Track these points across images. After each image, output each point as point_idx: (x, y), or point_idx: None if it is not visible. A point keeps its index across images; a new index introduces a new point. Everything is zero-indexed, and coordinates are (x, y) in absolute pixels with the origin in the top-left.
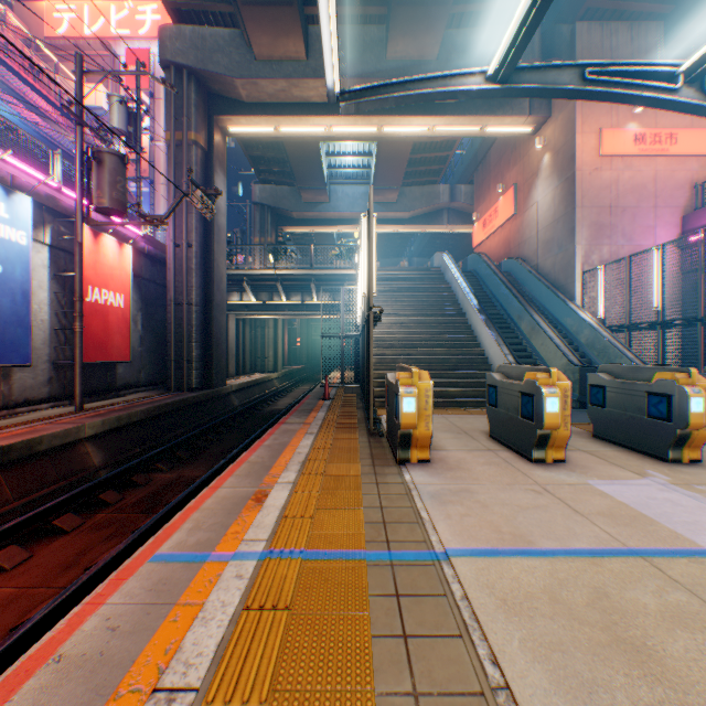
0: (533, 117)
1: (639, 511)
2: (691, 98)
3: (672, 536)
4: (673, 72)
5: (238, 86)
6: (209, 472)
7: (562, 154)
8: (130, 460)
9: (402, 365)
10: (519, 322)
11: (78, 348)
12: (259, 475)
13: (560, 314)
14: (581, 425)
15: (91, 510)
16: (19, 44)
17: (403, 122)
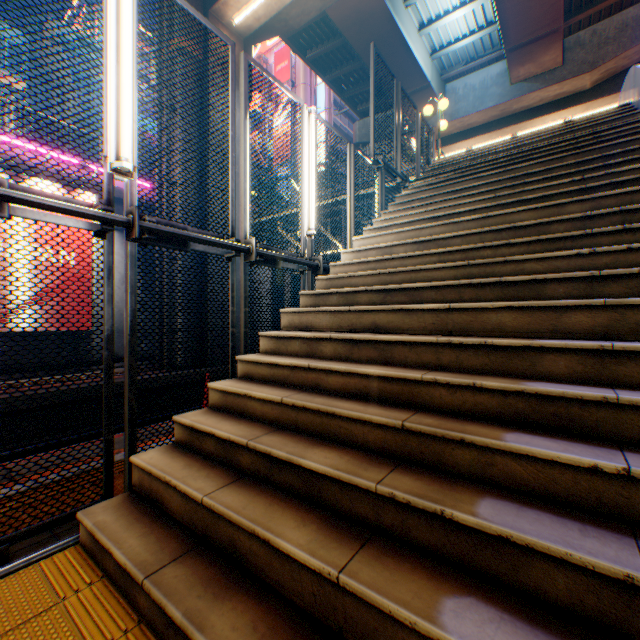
0: None
1: None
2: None
3: None
4: None
5: None
6: None
7: None
8: None
9: None
10: None
11: None
12: None
13: None
14: None
15: None
16: None
17: None
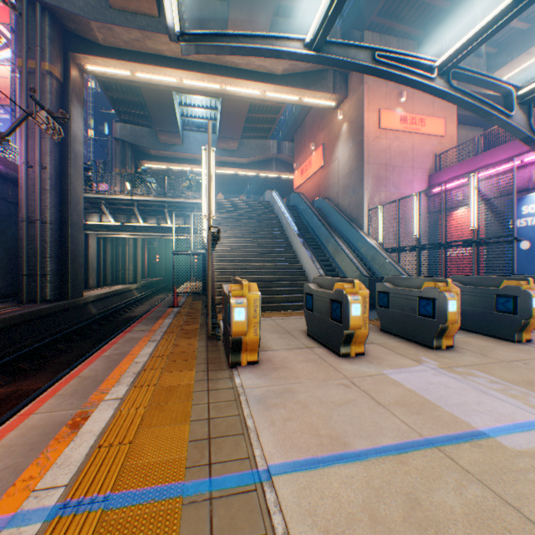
0: (336, 95)
1: (424, 397)
2: (441, 87)
3: (453, 420)
4: (431, 65)
5: (94, 28)
6: (47, 385)
7: (355, 125)
8: None
9: (235, 278)
10: (327, 244)
11: None
12: (86, 393)
13: (354, 240)
14: (372, 321)
15: None
16: None
17: (241, 85)
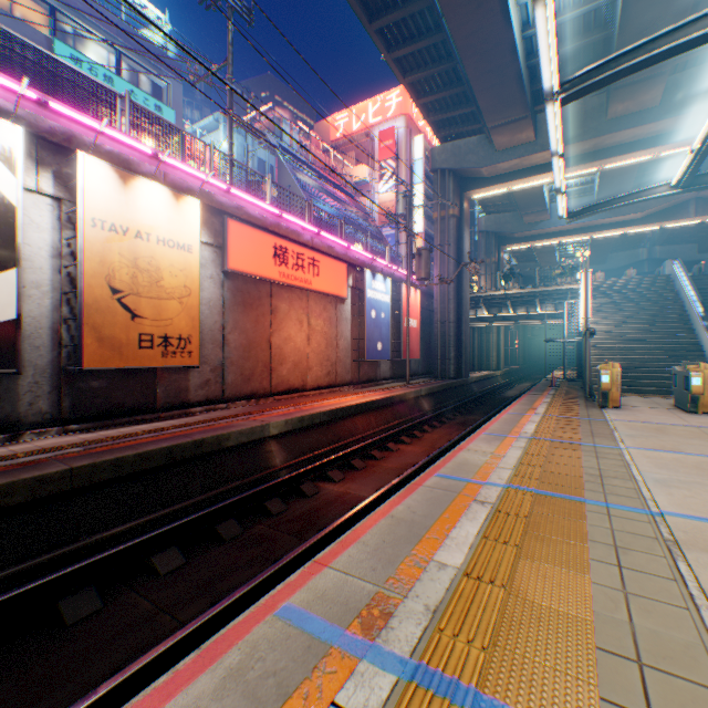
0: None
1: None
2: None
3: None
4: None
5: (481, 171)
6: (487, 415)
7: None
8: (435, 411)
9: (604, 361)
10: None
11: (407, 351)
12: (528, 405)
13: None
14: None
15: (438, 423)
16: (326, 160)
17: (623, 159)
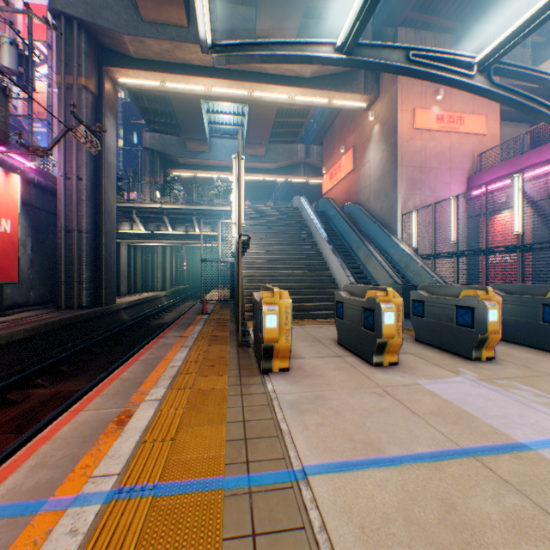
0: (367, 96)
1: (461, 408)
2: (482, 84)
3: (492, 432)
4: (470, 62)
5: (127, 42)
6: (87, 386)
7: (387, 126)
8: (11, 377)
9: (266, 285)
10: (357, 251)
11: None
12: (128, 394)
13: (387, 246)
14: (405, 331)
15: None
16: None
17: (269, 90)
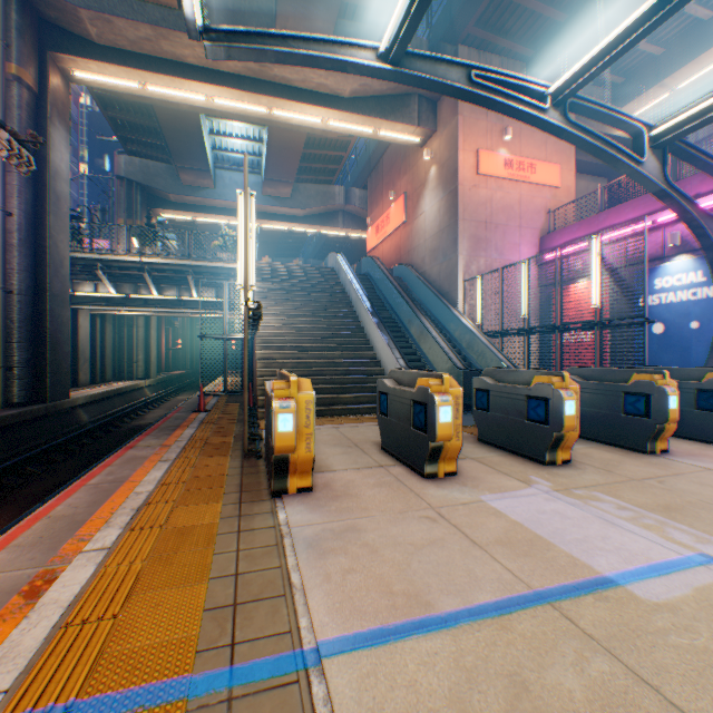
0: (422, 128)
1: (534, 531)
2: (556, 121)
3: (571, 563)
4: (543, 92)
5: (85, 19)
6: (5, 528)
7: (447, 168)
8: None
9: (282, 372)
10: (409, 326)
11: None
12: (56, 542)
13: (446, 320)
14: (467, 428)
15: None
16: None
17: (295, 109)
